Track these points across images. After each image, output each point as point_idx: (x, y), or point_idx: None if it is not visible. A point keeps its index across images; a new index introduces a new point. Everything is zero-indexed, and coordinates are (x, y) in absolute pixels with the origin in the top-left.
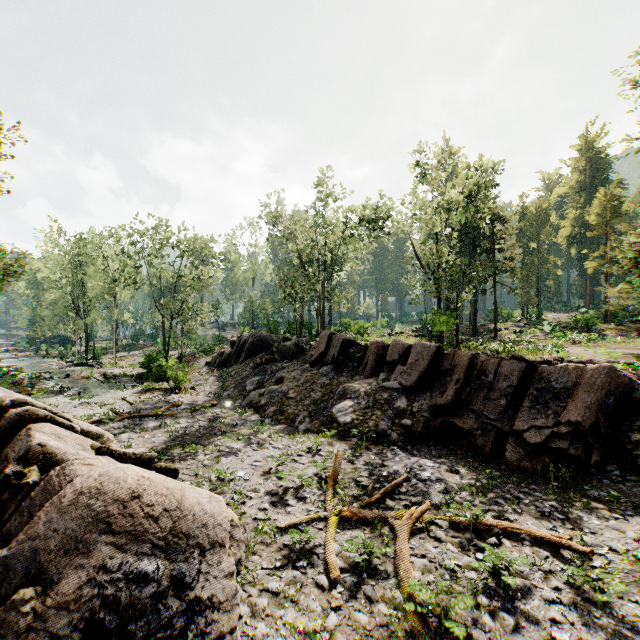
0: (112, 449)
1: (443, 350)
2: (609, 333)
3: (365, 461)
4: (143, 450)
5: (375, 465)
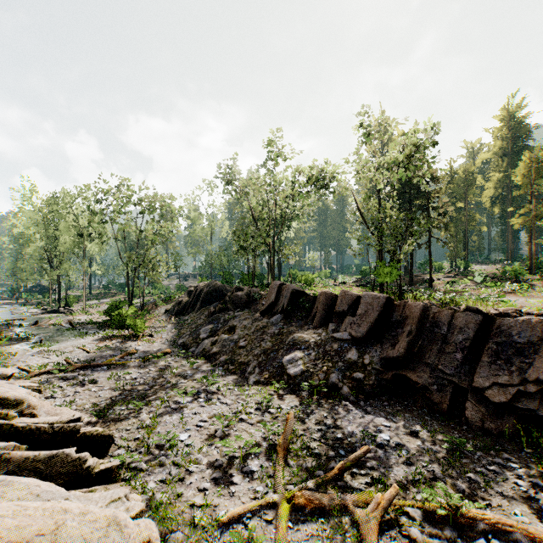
0: (19, 425)
1: (392, 301)
2: (537, 283)
3: (317, 420)
4: (71, 416)
5: (328, 425)
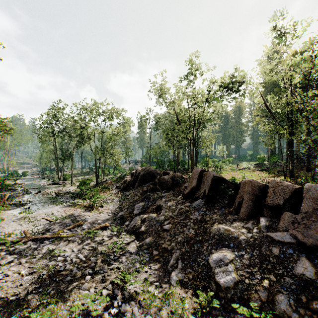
0: None
1: None
2: None
3: None
4: None
5: None
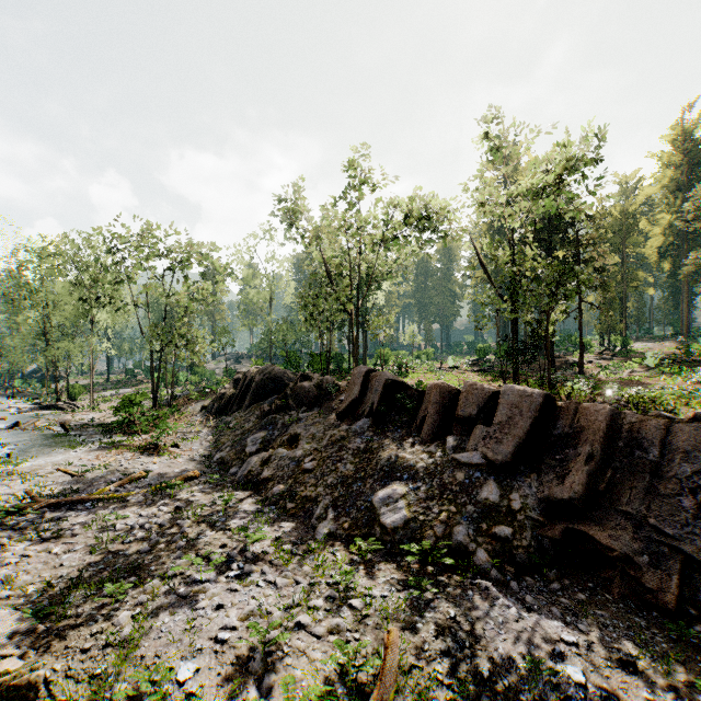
0: None
1: (553, 401)
2: None
3: (439, 627)
4: None
5: (460, 641)
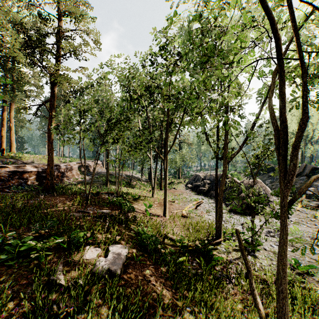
0: None
1: None
2: None
3: (315, 203)
4: None
5: (318, 204)
